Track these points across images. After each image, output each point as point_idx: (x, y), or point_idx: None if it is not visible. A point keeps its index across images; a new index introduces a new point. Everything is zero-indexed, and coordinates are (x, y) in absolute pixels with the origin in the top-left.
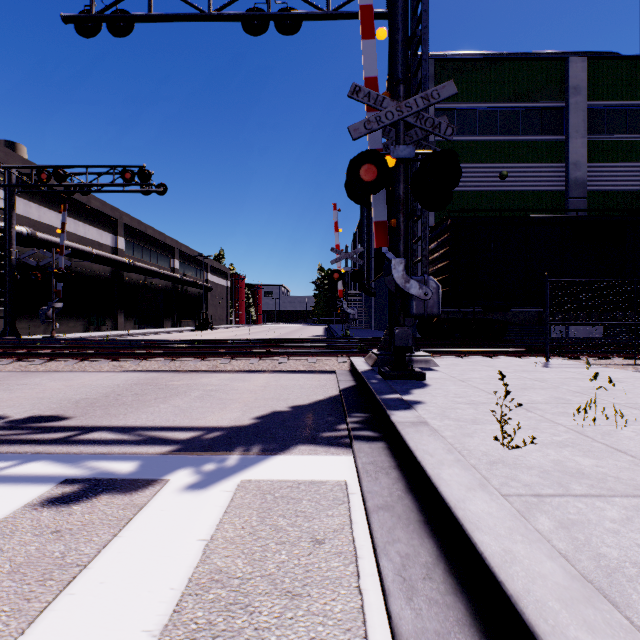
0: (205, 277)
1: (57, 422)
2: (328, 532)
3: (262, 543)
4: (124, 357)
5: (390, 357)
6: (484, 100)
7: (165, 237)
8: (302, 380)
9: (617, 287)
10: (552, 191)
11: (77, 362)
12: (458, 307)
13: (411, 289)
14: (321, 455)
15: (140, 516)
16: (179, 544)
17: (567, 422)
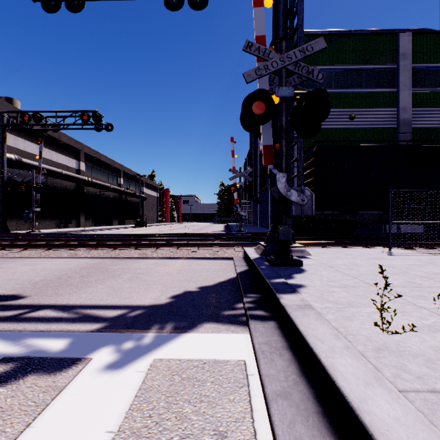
0: (142, 190)
1: (14, 301)
2: (230, 422)
3: (167, 436)
4: (78, 247)
5: (274, 248)
6: (338, 63)
7: (113, 162)
8: (208, 265)
9: (434, 196)
10: (387, 128)
11: (44, 251)
12: (321, 211)
13: (291, 196)
14: (223, 333)
15: (57, 401)
16: (86, 437)
17: (427, 305)
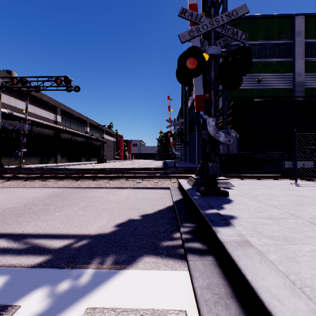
0: (103, 136)
1: None
2: None
3: None
4: (49, 179)
5: (203, 180)
6: (248, 40)
7: (82, 116)
8: (150, 194)
9: None
10: (285, 88)
11: (22, 182)
12: None
13: (219, 137)
14: (162, 270)
15: None
16: None
17: None
